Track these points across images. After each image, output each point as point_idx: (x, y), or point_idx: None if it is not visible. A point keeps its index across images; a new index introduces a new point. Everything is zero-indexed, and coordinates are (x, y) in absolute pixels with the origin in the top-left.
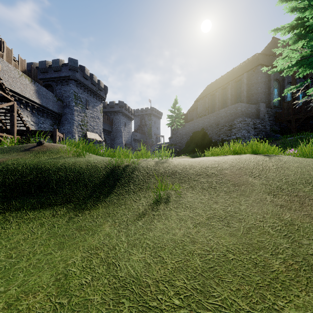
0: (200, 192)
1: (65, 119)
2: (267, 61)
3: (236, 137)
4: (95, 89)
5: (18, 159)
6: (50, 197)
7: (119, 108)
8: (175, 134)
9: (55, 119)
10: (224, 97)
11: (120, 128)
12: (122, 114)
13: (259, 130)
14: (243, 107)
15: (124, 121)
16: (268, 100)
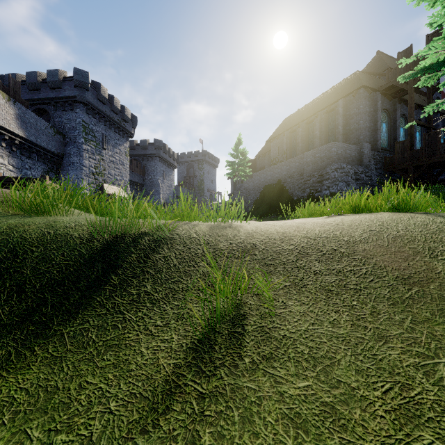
0: (323, 300)
1: (69, 163)
2: (372, 82)
3: (330, 193)
4: (117, 119)
5: None
6: None
7: (154, 150)
8: (238, 189)
9: (53, 163)
10: (310, 134)
11: (156, 180)
12: (160, 159)
13: (363, 183)
14: (340, 148)
15: (163, 169)
16: (374, 139)
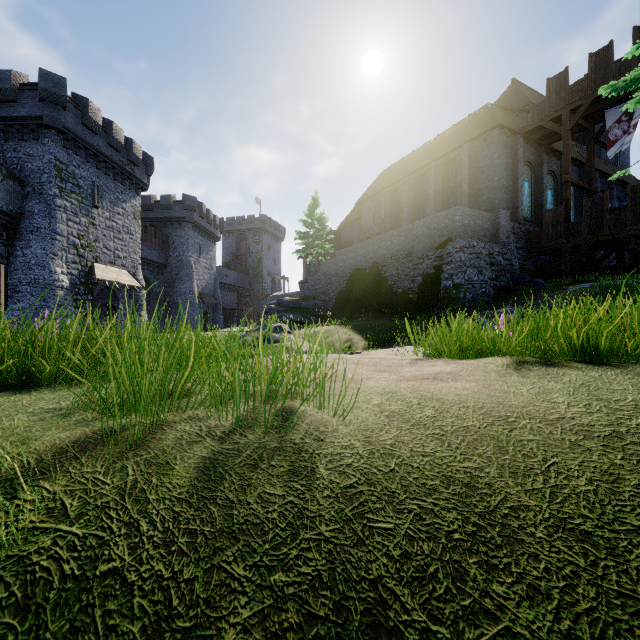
0: None
1: (30, 228)
2: (511, 121)
3: (453, 284)
4: (119, 159)
5: None
6: None
7: (184, 212)
8: (313, 274)
9: None
10: (420, 195)
11: (186, 259)
12: (194, 226)
13: (501, 269)
14: (467, 216)
15: (197, 241)
16: (513, 205)
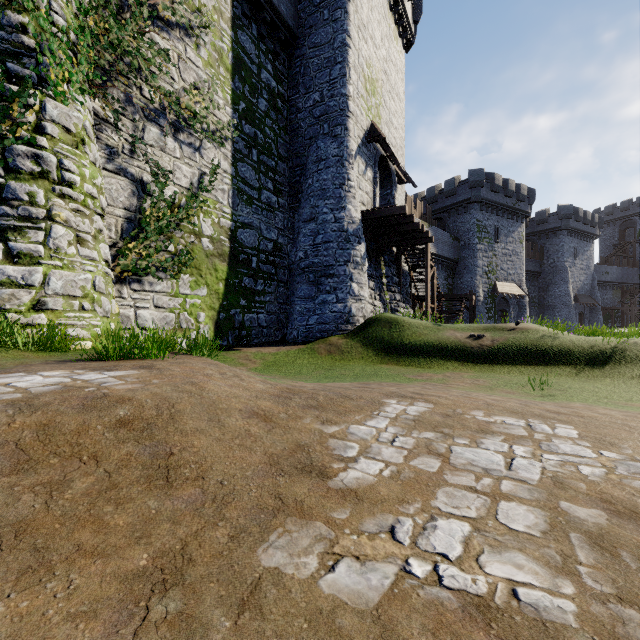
0: None
1: (463, 266)
2: None
3: None
4: (511, 202)
5: (514, 337)
6: (553, 364)
7: (558, 222)
8: None
9: (450, 269)
10: None
11: (561, 264)
12: (568, 232)
13: None
14: None
15: (572, 245)
16: None
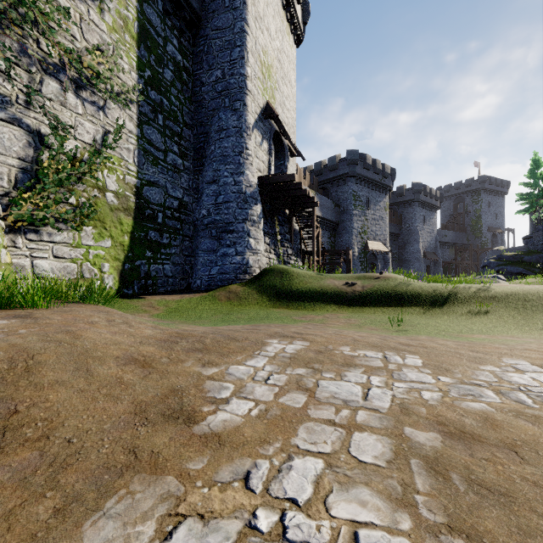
0: (511, 310)
1: (343, 228)
2: None
3: None
4: (378, 178)
5: (379, 284)
6: (407, 305)
7: (412, 196)
8: (539, 230)
9: (332, 230)
10: None
11: (414, 228)
12: (419, 204)
13: None
14: None
15: (422, 214)
16: None
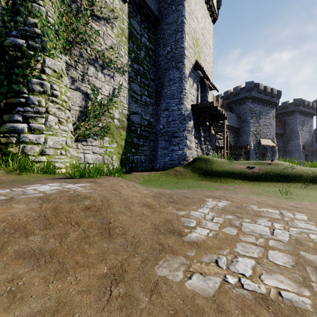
0: None
1: (243, 131)
2: None
3: None
4: (268, 98)
5: (271, 168)
6: (292, 181)
7: (294, 107)
8: None
9: (236, 133)
10: None
11: (295, 129)
12: (299, 113)
13: None
14: None
15: (301, 119)
16: None
